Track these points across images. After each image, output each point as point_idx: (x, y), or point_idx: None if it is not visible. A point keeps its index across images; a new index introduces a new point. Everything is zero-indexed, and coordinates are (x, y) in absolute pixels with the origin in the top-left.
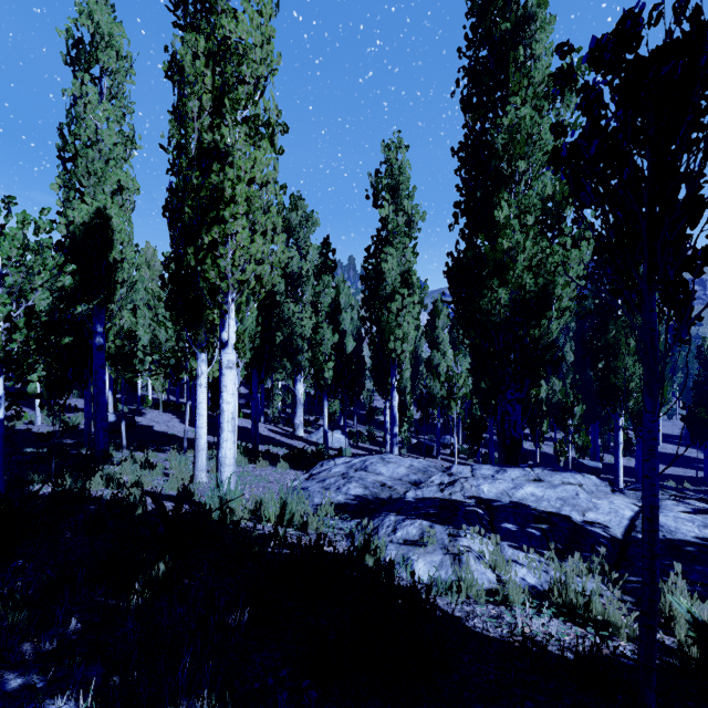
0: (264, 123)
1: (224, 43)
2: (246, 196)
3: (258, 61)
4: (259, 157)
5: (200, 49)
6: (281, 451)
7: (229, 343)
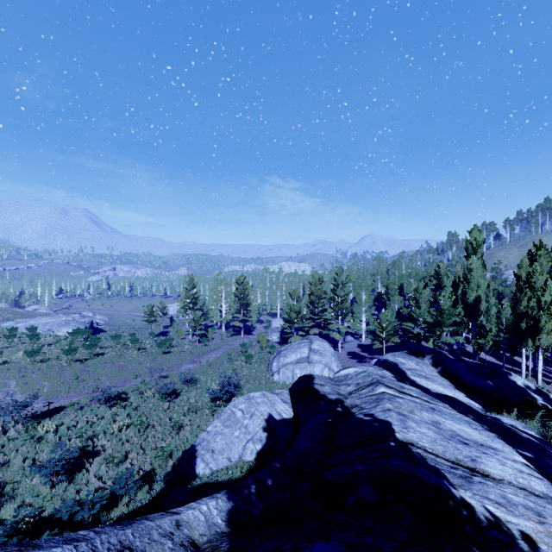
0: (549, 302)
1: (541, 300)
2: (547, 330)
3: (549, 299)
4: (550, 323)
5: (535, 301)
6: (547, 380)
7: (540, 355)
